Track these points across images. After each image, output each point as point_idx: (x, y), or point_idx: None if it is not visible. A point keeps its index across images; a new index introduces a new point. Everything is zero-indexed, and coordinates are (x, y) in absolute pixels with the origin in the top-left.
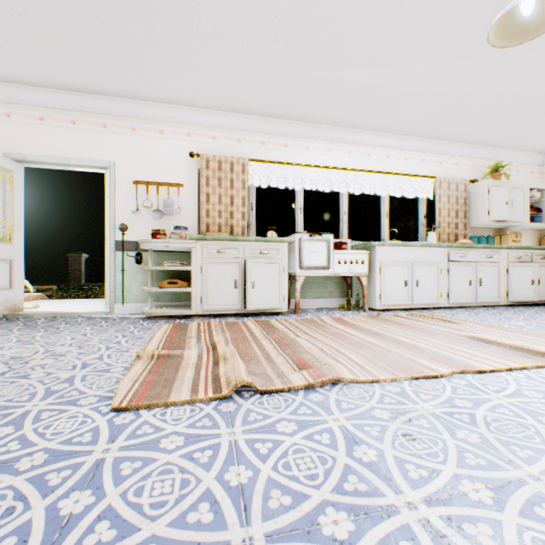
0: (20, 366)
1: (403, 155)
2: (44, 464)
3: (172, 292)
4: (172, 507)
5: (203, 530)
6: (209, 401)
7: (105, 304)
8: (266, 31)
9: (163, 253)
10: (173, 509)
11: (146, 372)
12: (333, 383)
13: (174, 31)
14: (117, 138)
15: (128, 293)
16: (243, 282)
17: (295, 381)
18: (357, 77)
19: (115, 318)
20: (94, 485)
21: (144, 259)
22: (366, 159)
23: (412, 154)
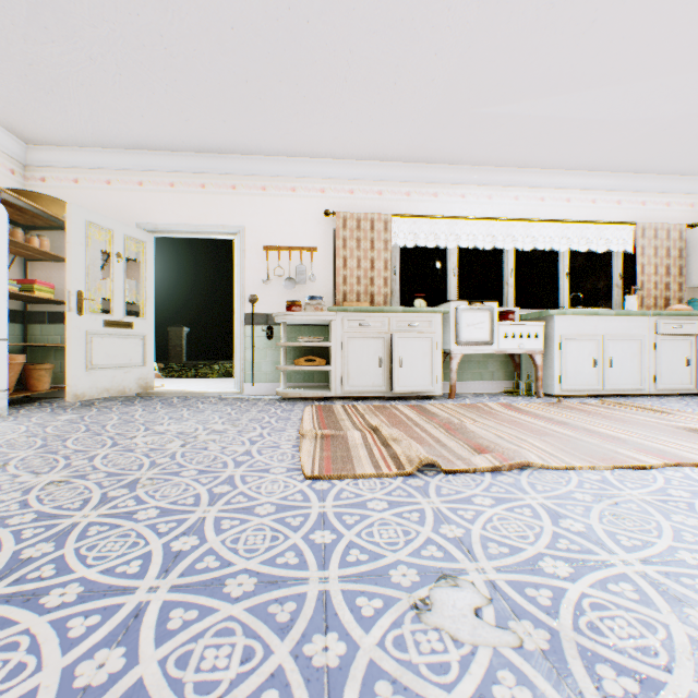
0: (193, 440)
1: (589, 196)
2: (277, 512)
3: (304, 371)
4: (404, 545)
5: (438, 561)
6: (395, 476)
7: (227, 384)
8: (422, 71)
9: (294, 327)
10: (406, 547)
11: (318, 449)
12: (520, 468)
13: (319, 83)
14: (246, 200)
15: (257, 372)
16: (389, 360)
17: (478, 464)
18: (531, 108)
19: (248, 399)
20: (330, 528)
21: (274, 334)
22: (539, 205)
23: (603, 195)
